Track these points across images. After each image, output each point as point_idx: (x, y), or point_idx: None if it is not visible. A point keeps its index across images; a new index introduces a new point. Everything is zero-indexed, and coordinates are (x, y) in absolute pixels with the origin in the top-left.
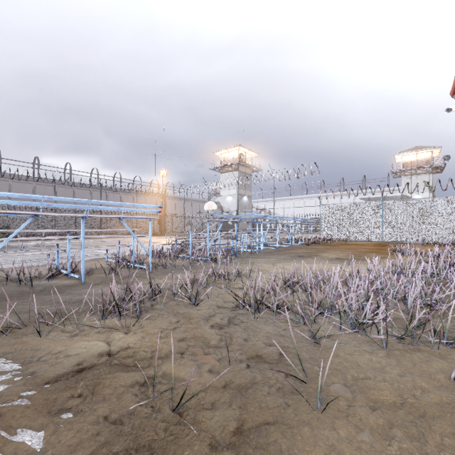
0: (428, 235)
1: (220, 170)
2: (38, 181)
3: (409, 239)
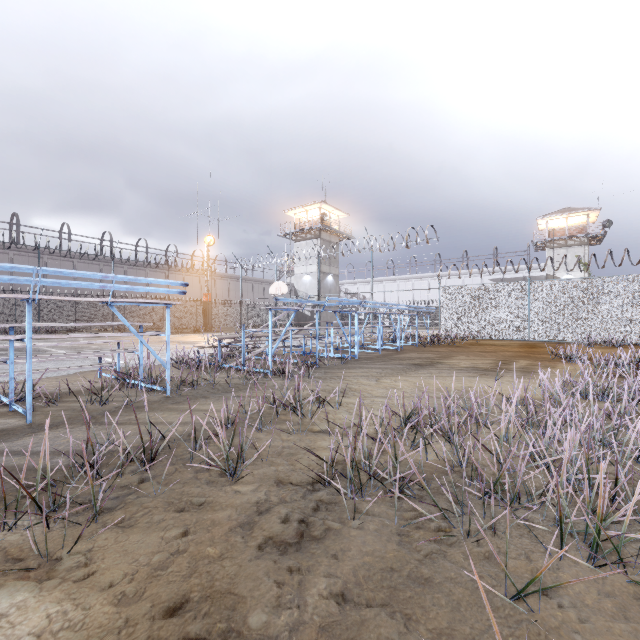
0: (595, 331)
1: (294, 237)
2: (18, 250)
3: (568, 337)
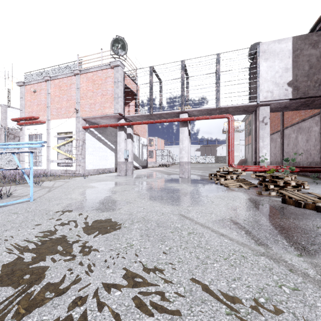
0: None
1: None
2: None
3: None
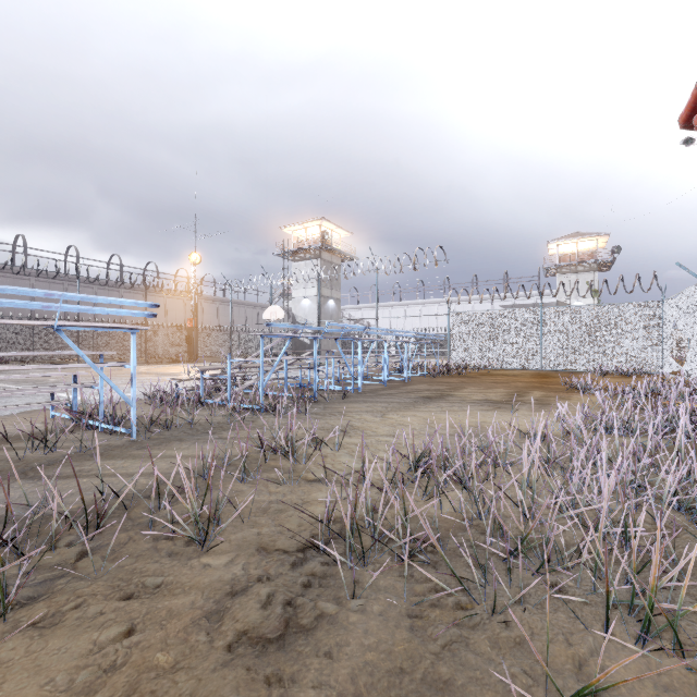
0: (607, 360)
1: (292, 256)
2: None
3: (580, 367)
